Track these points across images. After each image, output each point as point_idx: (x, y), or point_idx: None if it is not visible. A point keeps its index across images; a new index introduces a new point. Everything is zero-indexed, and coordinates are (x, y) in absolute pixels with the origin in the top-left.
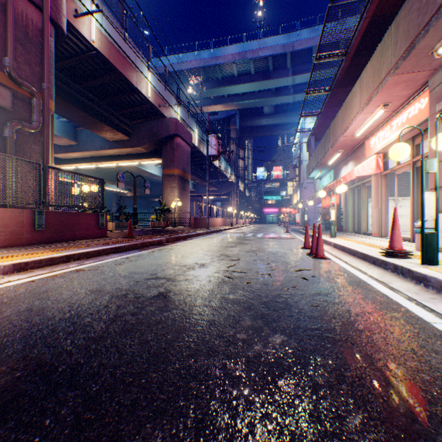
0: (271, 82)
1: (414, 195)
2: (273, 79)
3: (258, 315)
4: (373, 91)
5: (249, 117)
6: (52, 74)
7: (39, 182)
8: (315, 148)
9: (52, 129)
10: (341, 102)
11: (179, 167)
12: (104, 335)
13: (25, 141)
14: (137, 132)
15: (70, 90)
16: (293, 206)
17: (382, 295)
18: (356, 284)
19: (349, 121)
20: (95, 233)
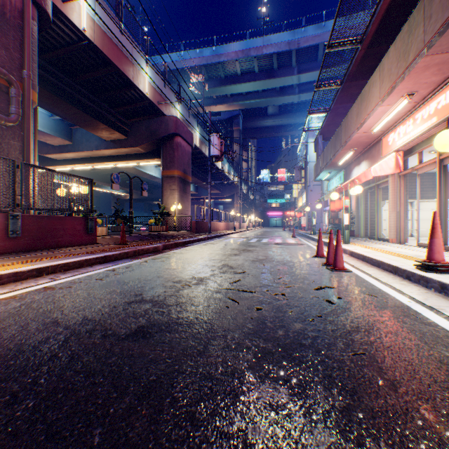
0: (275, 81)
1: (441, 196)
2: (277, 78)
3: (279, 375)
4: (397, 77)
5: (253, 117)
6: (35, 61)
7: (13, 182)
8: (323, 148)
9: (36, 124)
10: (353, 97)
11: (180, 168)
12: (20, 430)
13: (1, 135)
14: (135, 131)
15: (60, 84)
16: (298, 210)
17: (445, 333)
18: (399, 312)
19: (366, 114)
20: (83, 240)
